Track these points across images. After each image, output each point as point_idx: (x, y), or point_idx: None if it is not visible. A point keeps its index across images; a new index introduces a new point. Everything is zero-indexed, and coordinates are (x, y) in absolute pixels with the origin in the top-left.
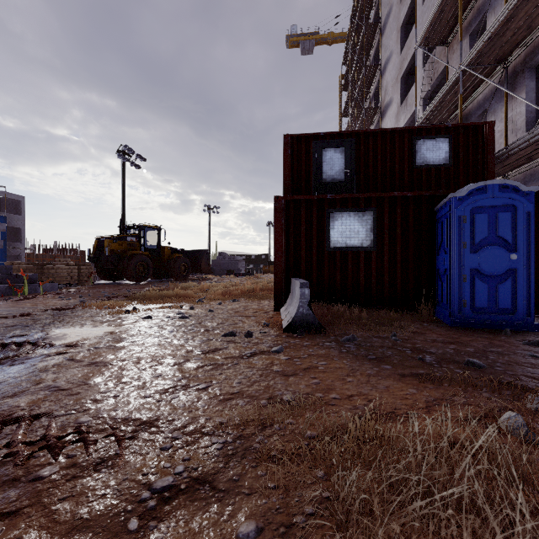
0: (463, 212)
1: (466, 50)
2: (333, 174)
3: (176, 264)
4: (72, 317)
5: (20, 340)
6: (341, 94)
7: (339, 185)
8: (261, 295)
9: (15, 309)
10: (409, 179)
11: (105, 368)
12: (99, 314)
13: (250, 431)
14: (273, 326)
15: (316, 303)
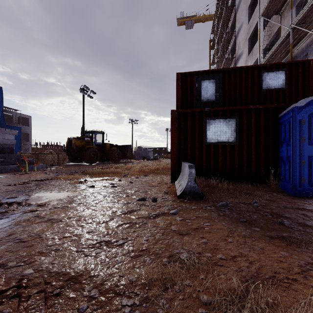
0: (303, 117)
1: (294, 16)
2: (207, 96)
3: (113, 153)
4: (48, 186)
5: (12, 201)
6: (210, 51)
7: (212, 103)
8: (162, 172)
9: (17, 180)
10: (258, 98)
11: (56, 224)
12: (64, 184)
13: (154, 293)
14: (170, 194)
15: (198, 178)
